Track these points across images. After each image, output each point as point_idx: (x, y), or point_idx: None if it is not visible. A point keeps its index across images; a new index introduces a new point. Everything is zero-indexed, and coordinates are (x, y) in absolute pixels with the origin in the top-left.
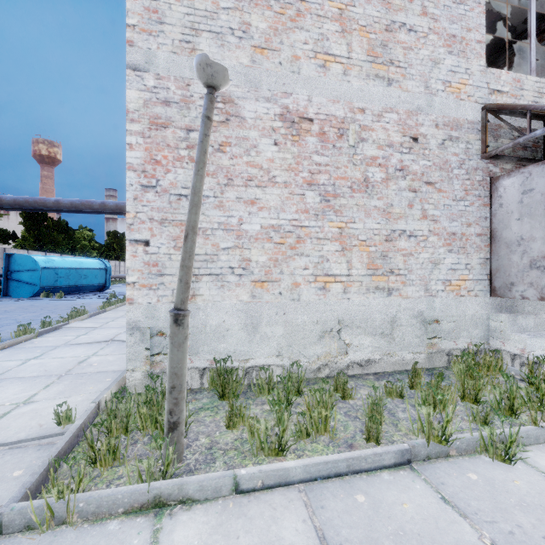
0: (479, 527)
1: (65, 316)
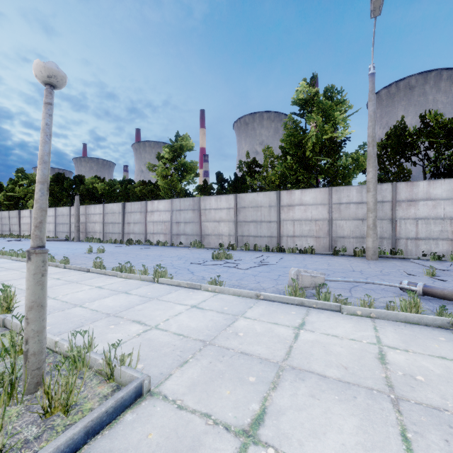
0: (54, 312)
1: None
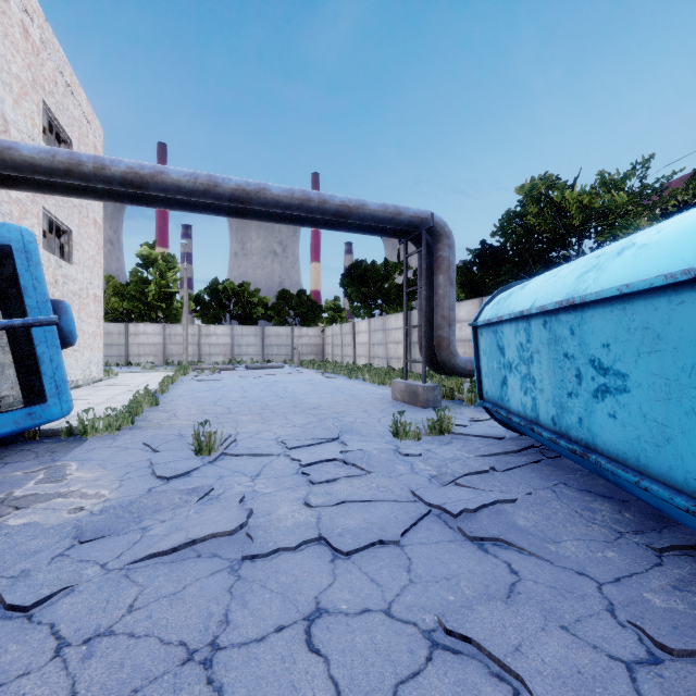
0: None
1: (186, 394)
